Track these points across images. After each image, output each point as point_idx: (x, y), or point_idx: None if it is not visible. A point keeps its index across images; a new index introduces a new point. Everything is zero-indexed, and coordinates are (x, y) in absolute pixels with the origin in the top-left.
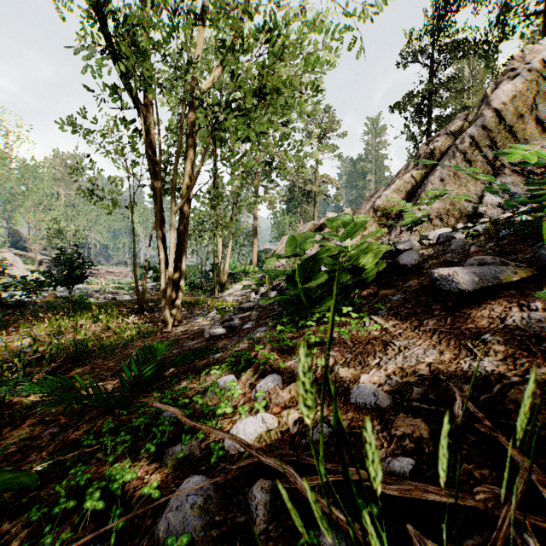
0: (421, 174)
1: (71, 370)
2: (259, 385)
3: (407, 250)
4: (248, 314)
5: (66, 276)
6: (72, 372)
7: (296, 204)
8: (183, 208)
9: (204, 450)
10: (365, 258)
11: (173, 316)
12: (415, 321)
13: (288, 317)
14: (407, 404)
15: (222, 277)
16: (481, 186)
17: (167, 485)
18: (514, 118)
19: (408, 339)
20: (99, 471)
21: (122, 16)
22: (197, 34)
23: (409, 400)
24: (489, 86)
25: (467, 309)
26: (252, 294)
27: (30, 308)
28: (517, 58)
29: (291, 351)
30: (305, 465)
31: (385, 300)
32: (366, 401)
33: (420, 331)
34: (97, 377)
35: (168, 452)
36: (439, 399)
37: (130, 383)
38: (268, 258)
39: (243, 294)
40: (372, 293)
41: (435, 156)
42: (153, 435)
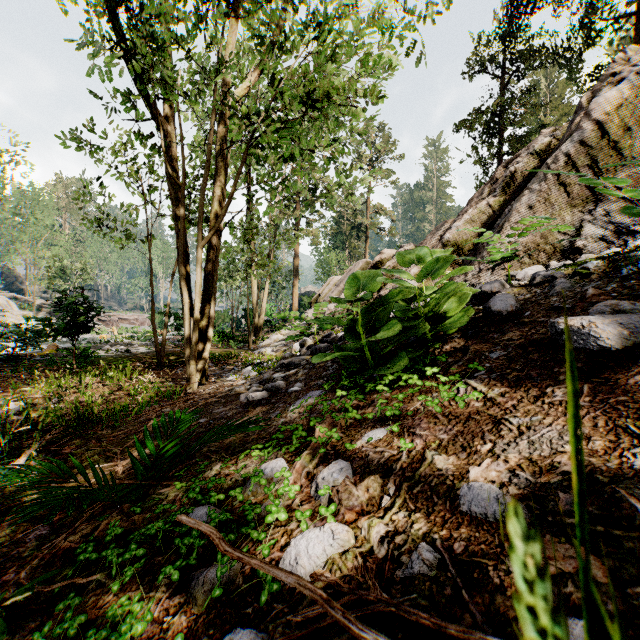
0: (499, 202)
1: (71, 444)
2: (321, 476)
3: (493, 293)
4: (294, 372)
5: (69, 325)
6: (72, 446)
7: (344, 239)
8: (212, 242)
9: (249, 576)
10: (446, 303)
11: (200, 373)
12: (533, 388)
13: (350, 379)
14: (553, 520)
15: (257, 325)
16: (579, 215)
17: (197, 635)
18: (619, 131)
19: (529, 414)
20: (99, 603)
21: (137, 7)
22: (229, 30)
23: (556, 513)
24: (584, 95)
25: (608, 373)
26: (293, 346)
27: (25, 363)
28: (618, 60)
29: (359, 425)
30: (410, 619)
31: (480, 358)
32: (487, 511)
33: (544, 404)
34: (104, 454)
35: (197, 579)
36: (606, 515)
37: (145, 464)
38: (311, 302)
39: (283, 346)
40: (458, 347)
41: (516, 180)
42: (176, 547)
